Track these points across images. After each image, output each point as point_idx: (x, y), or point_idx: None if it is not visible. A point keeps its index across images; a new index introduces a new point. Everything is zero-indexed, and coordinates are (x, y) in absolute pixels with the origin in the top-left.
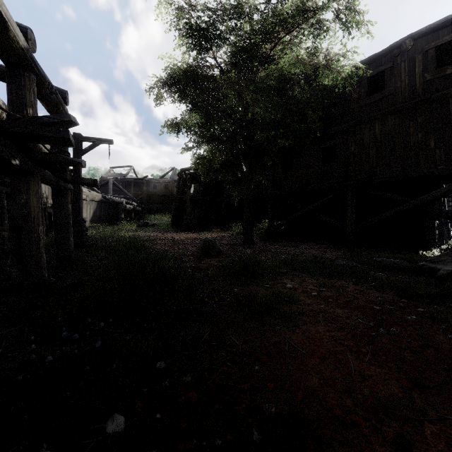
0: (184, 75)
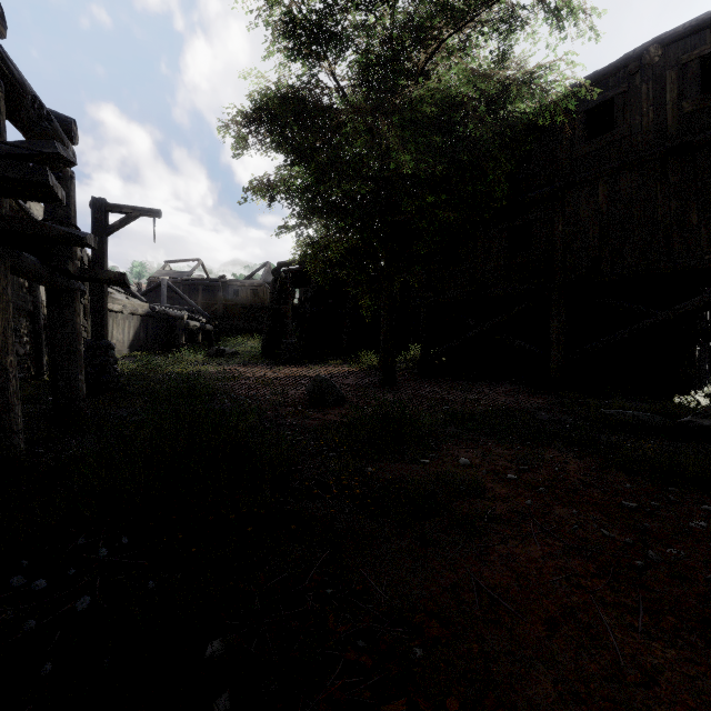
0: (282, 103)
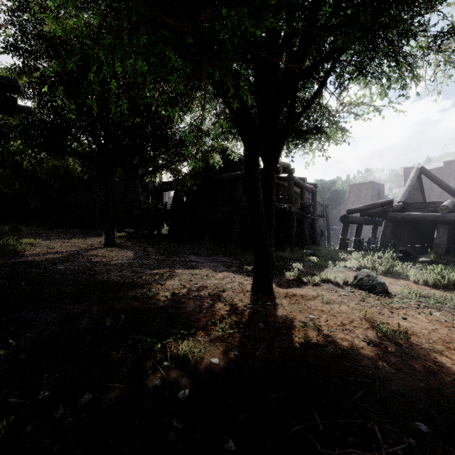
0: None
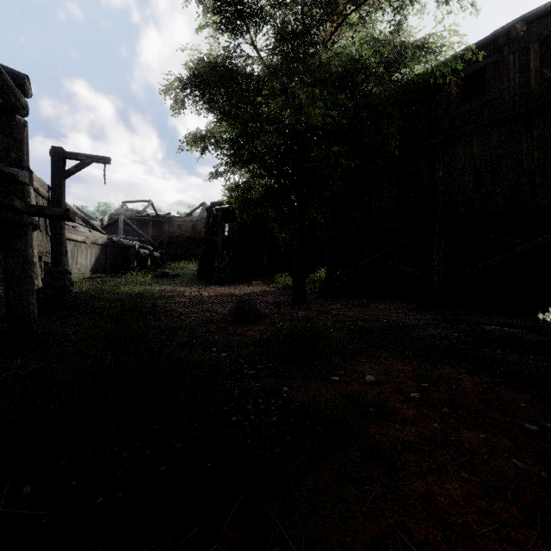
0: (211, 69)
